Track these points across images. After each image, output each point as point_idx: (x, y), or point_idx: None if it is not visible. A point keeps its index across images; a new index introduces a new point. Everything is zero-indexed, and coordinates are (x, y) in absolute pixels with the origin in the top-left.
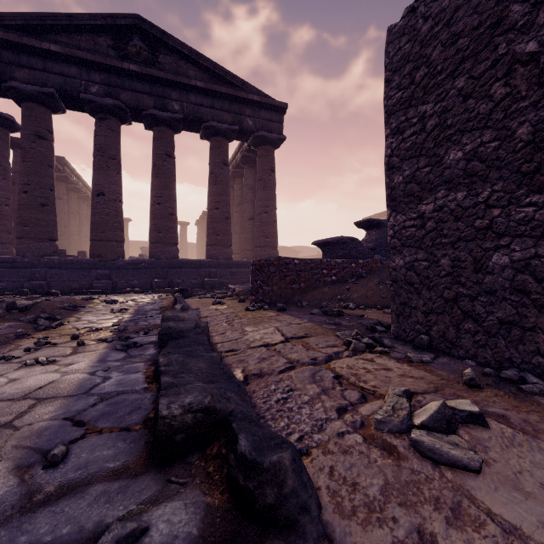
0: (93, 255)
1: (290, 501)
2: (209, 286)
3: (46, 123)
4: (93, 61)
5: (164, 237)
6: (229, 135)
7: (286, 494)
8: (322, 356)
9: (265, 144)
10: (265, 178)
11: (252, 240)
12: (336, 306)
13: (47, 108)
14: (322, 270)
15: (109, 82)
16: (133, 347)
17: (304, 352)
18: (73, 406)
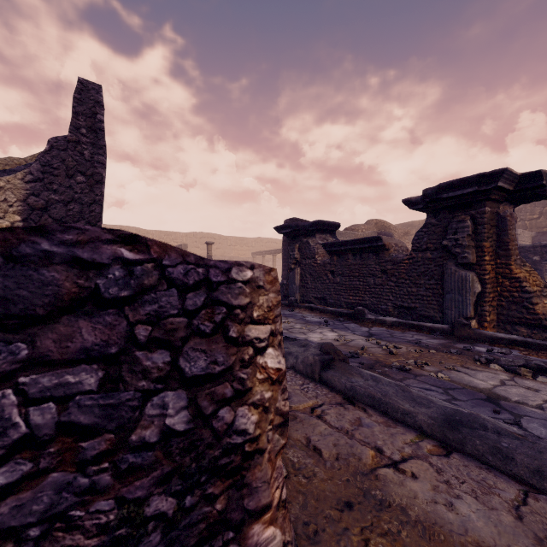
0: None
1: None
2: None
3: None
4: None
5: None
6: None
7: None
8: None
9: None
10: None
11: None
12: None
13: None
14: None
15: None
16: None
17: None
18: None
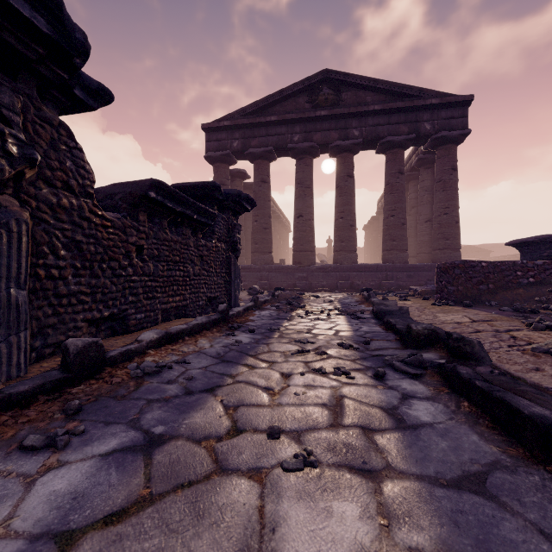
0: (295, 262)
1: (477, 354)
2: (386, 288)
3: (267, 171)
4: (296, 118)
5: (346, 246)
6: (405, 145)
7: (475, 351)
8: (504, 329)
9: (445, 144)
10: (445, 179)
11: (429, 243)
12: (532, 307)
13: (267, 161)
14: (515, 272)
15: (305, 130)
16: (360, 318)
17: (489, 327)
18: (356, 333)
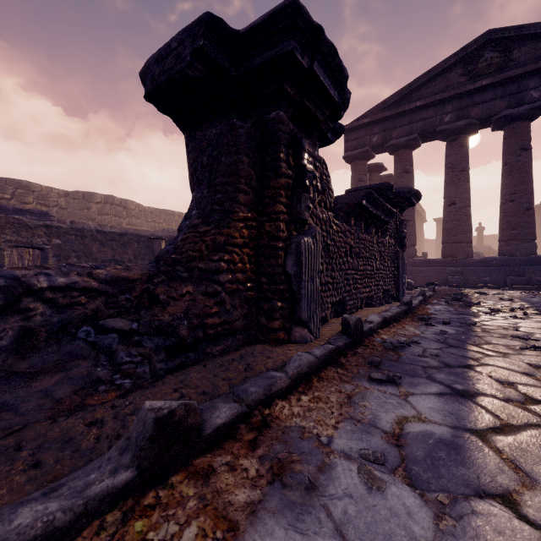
0: (446, 255)
1: None
2: None
3: (409, 161)
4: (447, 97)
5: (518, 234)
6: None
7: None
8: None
9: None
10: None
11: None
12: None
13: (410, 149)
14: None
15: (459, 107)
16: None
17: None
18: None
